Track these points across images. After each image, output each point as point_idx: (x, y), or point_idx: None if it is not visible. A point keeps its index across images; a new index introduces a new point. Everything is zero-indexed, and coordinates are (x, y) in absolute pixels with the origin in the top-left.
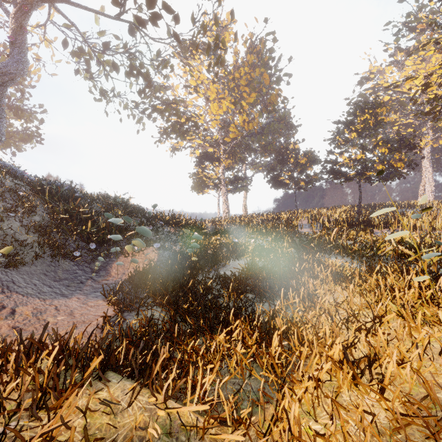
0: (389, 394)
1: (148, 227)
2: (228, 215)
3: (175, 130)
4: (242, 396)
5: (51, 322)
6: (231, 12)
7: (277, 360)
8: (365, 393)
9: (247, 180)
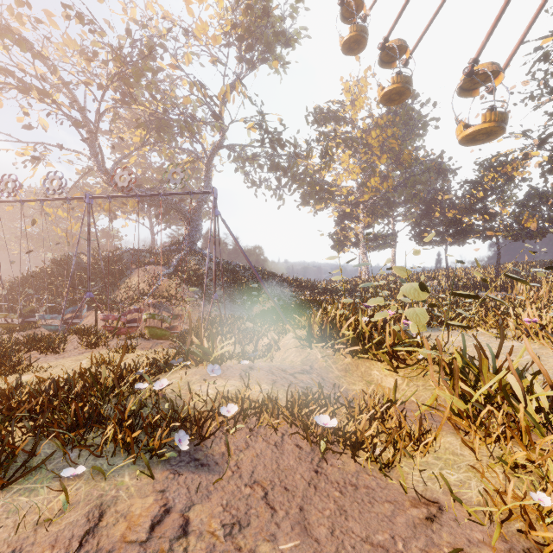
0: None
1: (276, 288)
2: (367, 274)
3: (312, 197)
4: None
5: None
6: (334, 130)
7: None
8: None
9: (392, 236)
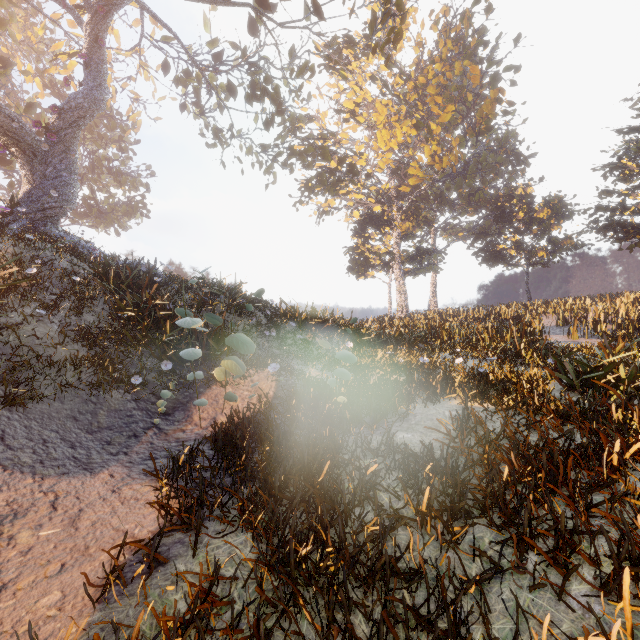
0: None
1: (267, 332)
2: (405, 311)
3: (321, 181)
4: None
5: (21, 544)
6: None
7: None
8: None
9: (438, 254)
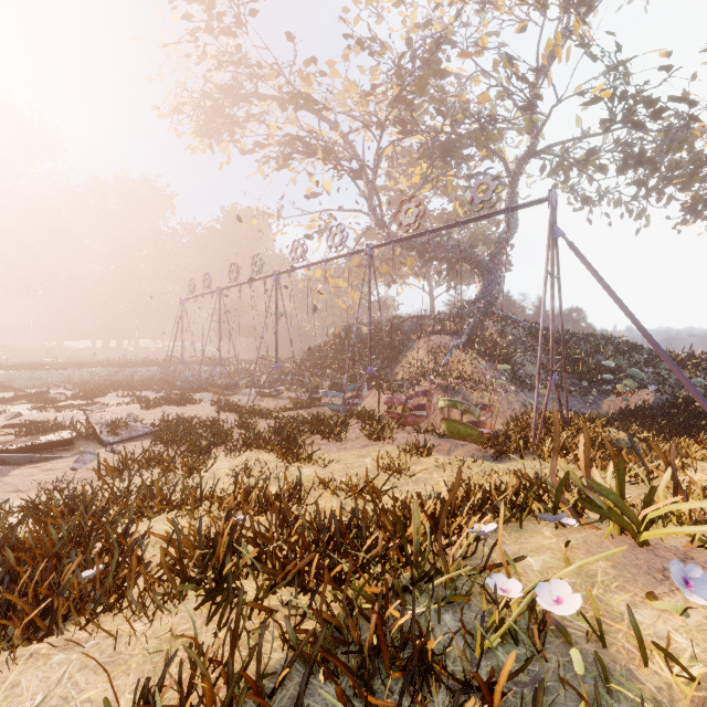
0: None
1: (645, 369)
2: None
3: None
4: None
5: None
6: None
7: None
8: None
9: None
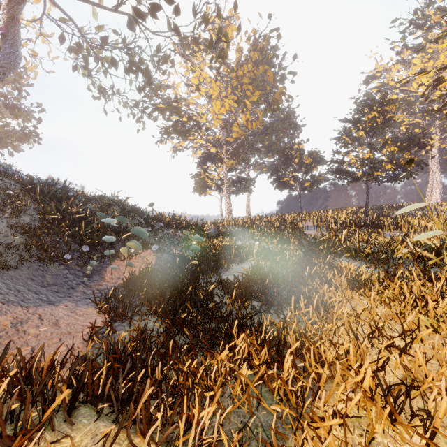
0: (438, 437)
1: (146, 229)
2: (231, 217)
3: (176, 129)
4: (249, 432)
5: (32, 333)
6: (234, 3)
7: (290, 384)
8: (405, 433)
9: (250, 181)
